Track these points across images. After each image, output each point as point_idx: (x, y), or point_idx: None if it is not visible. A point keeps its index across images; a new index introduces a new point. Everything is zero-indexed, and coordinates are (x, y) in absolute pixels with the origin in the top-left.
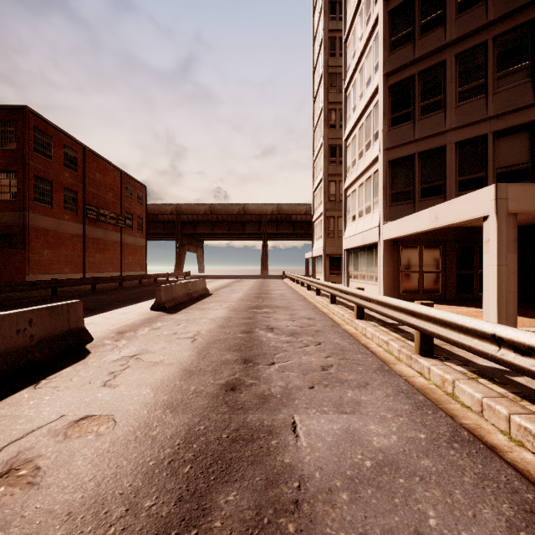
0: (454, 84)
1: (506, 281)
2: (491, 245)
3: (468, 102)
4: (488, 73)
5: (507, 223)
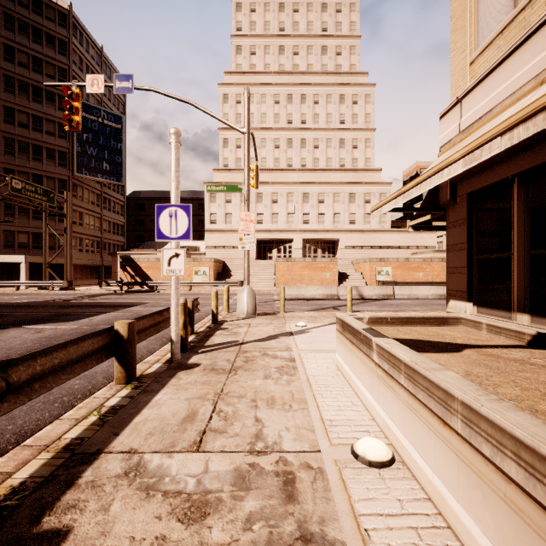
0: (3, 208)
1: (28, 277)
2: (24, 269)
3: (8, 217)
4: (16, 211)
5: (28, 264)
